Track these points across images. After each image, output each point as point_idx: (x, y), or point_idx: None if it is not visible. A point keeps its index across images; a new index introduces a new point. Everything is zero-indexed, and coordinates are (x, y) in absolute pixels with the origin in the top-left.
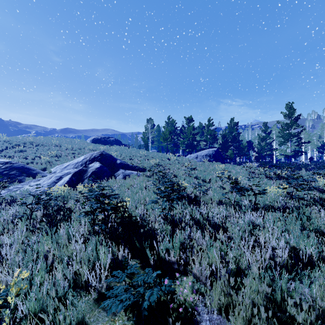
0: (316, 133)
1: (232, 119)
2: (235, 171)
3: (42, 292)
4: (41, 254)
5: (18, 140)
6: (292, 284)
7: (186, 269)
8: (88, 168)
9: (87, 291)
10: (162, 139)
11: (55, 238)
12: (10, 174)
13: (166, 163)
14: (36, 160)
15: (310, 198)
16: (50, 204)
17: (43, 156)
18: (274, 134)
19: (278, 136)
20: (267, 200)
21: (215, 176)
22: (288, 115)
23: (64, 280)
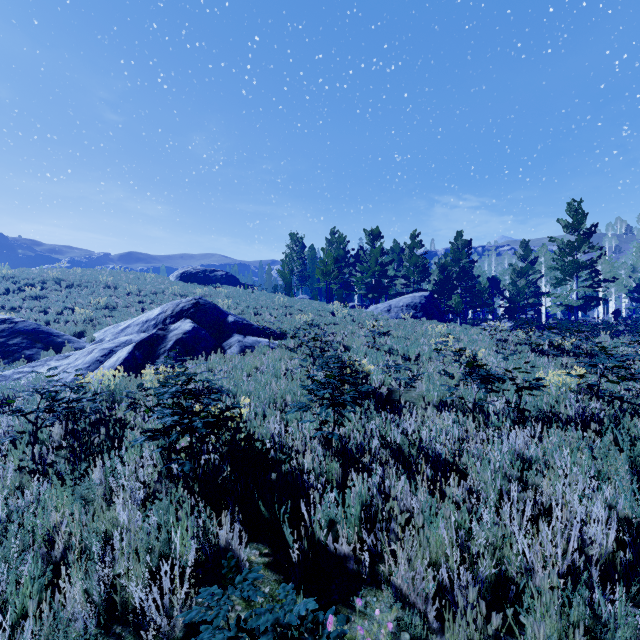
0: (625, 263)
1: (460, 234)
2: (468, 339)
3: (32, 635)
4: (42, 533)
5: (31, 276)
6: (637, 618)
7: (375, 572)
8: (169, 333)
9: (138, 634)
10: (320, 274)
11: (80, 492)
12: (9, 344)
13: (328, 321)
14: (65, 316)
15: (633, 397)
16: (82, 410)
17: (80, 307)
18: (544, 264)
19: (552, 267)
20: (544, 402)
21: (428, 348)
22: (571, 226)
23: (86, 603)
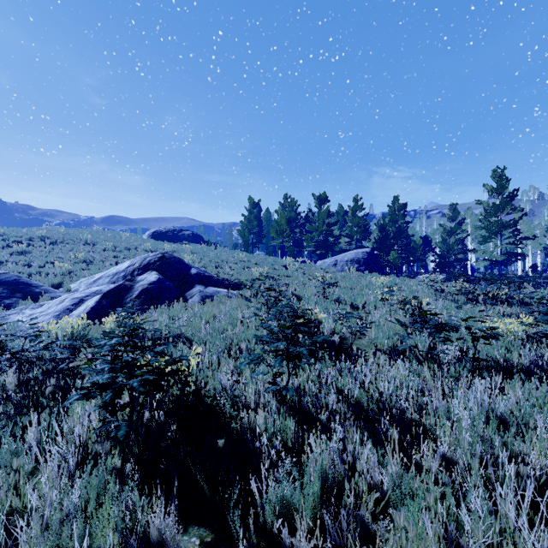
0: (540, 223)
1: (397, 198)
2: (408, 289)
3: None
4: None
5: (20, 235)
6: None
7: None
8: (135, 284)
9: None
10: (275, 233)
11: (4, 458)
12: None
13: (282, 274)
14: (46, 269)
15: None
16: (40, 358)
17: (60, 261)
18: (469, 224)
19: (479, 227)
20: (497, 351)
21: (373, 298)
22: (495, 190)
23: None
